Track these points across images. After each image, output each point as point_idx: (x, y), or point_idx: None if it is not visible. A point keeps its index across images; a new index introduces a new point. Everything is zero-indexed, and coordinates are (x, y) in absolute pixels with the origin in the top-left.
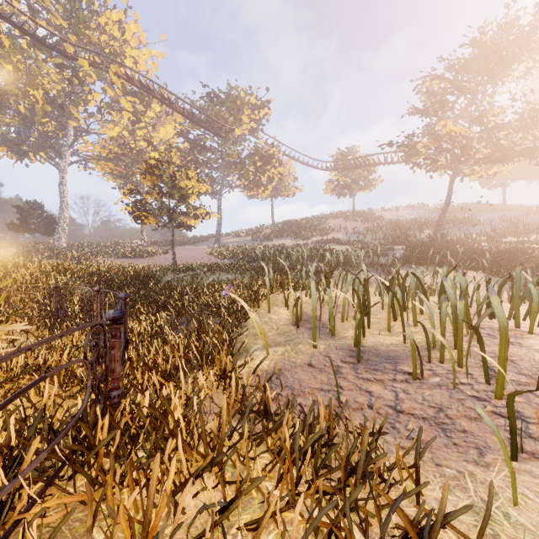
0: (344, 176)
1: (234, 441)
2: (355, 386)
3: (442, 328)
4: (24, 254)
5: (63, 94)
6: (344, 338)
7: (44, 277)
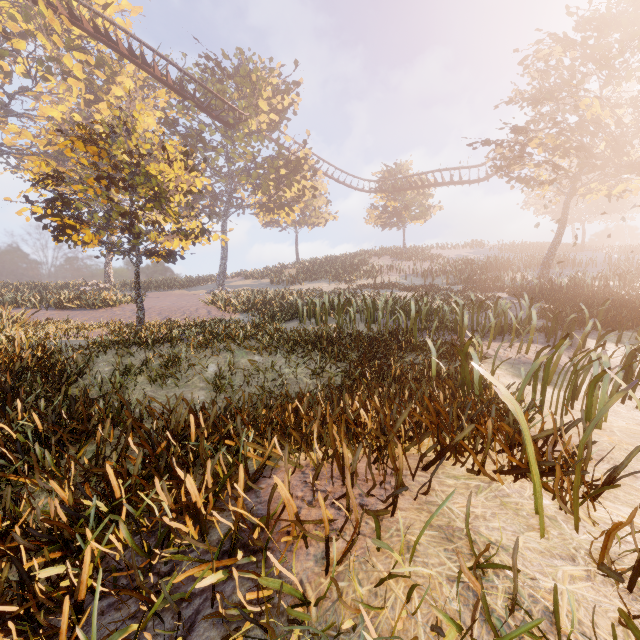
0: (393, 200)
1: None
2: None
3: None
4: None
5: None
6: None
7: None
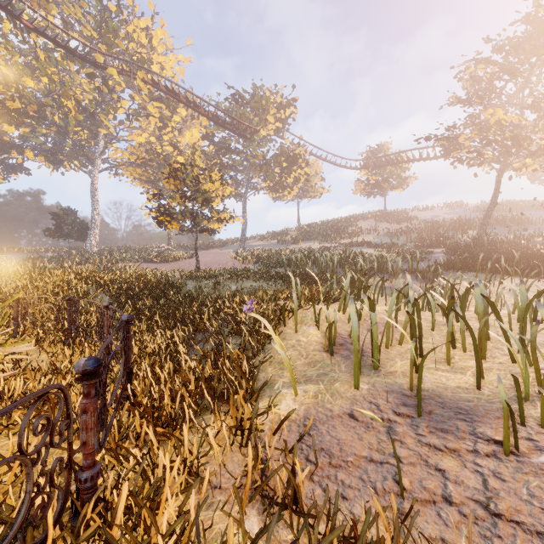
0: (374, 175)
1: None
2: (419, 457)
3: None
4: (58, 259)
5: (95, 103)
6: (393, 375)
7: (65, 286)
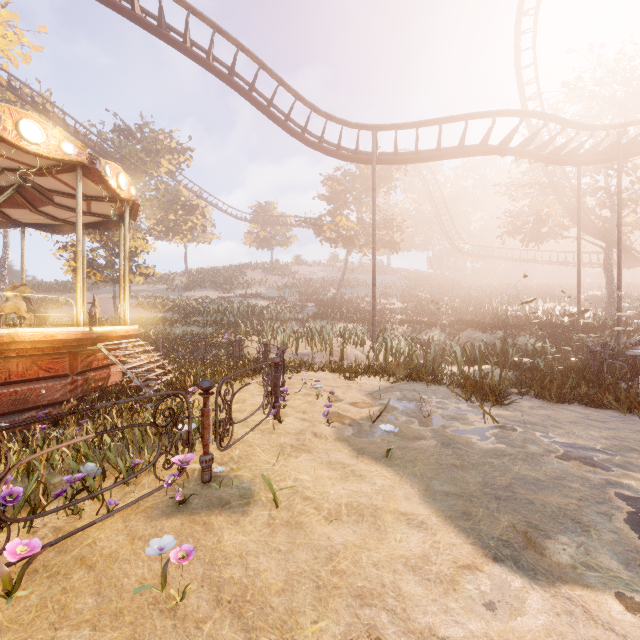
0: (263, 230)
1: None
2: (297, 361)
3: (321, 343)
4: None
5: None
6: (290, 352)
7: None
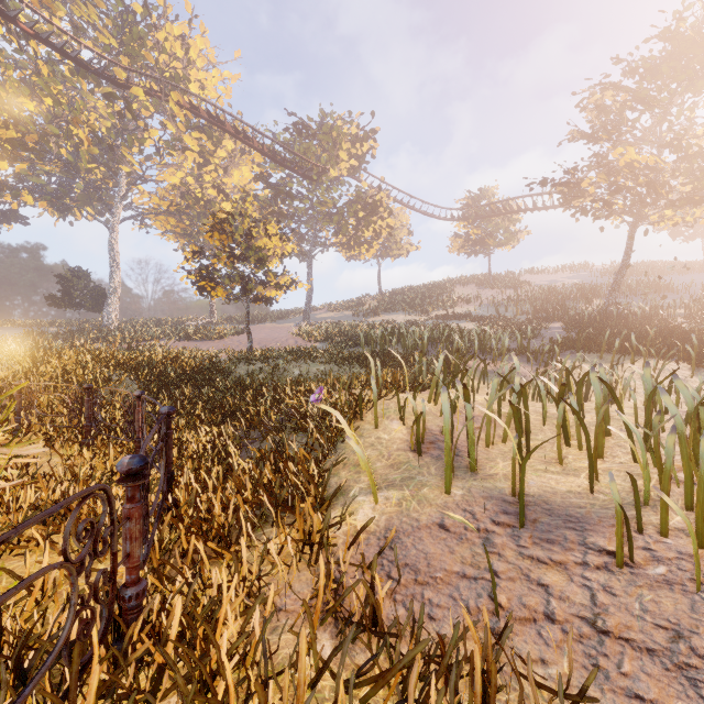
0: (476, 228)
1: (322, 684)
2: (519, 571)
3: (666, 480)
4: (65, 336)
5: (114, 133)
6: (493, 478)
7: (80, 370)
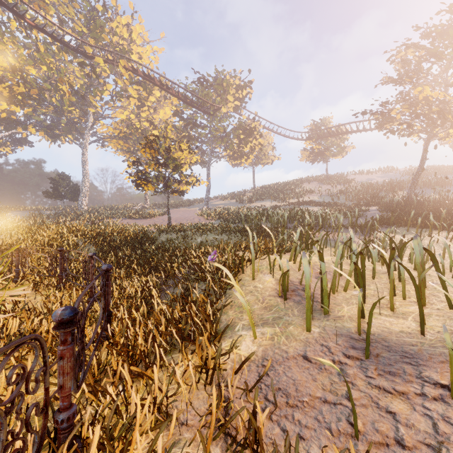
0: (317, 144)
1: None
2: (370, 399)
3: None
4: (55, 216)
5: (85, 87)
6: (341, 319)
7: (58, 238)
